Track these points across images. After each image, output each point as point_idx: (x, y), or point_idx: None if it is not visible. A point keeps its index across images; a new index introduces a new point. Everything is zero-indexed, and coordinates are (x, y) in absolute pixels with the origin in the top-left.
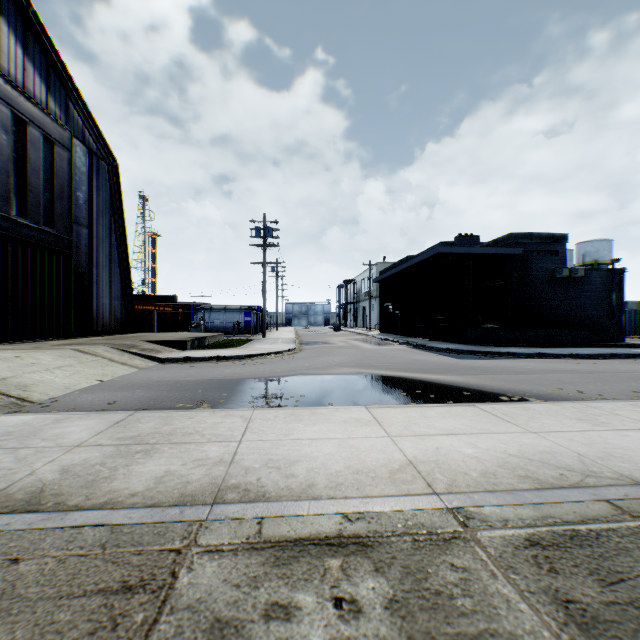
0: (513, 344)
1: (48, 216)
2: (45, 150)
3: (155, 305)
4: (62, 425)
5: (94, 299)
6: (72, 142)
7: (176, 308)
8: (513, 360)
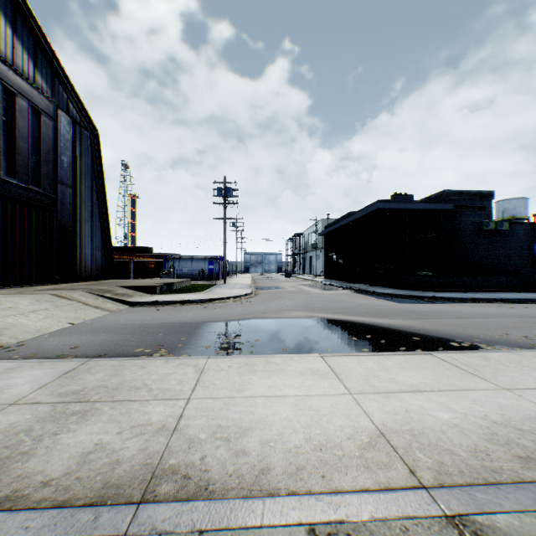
0: (445, 289)
1: (35, 177)
2: (32, 119)
3: (132, 255)
4: (9, 376)
5: (77, 250)
6: (57, 112)
7: (151, 258)
8: (449, 304)
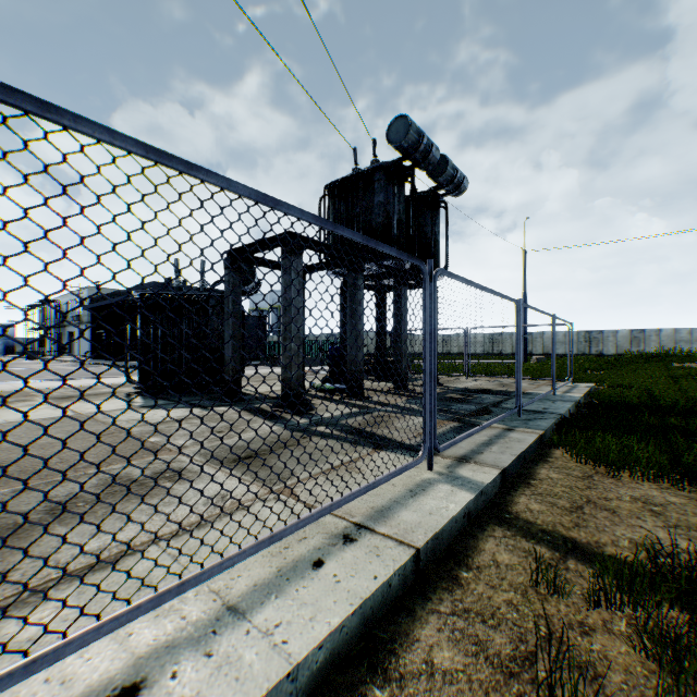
0: None
1: None
2: None
3: None
4: None
5: None
6: None
7: None
8: None
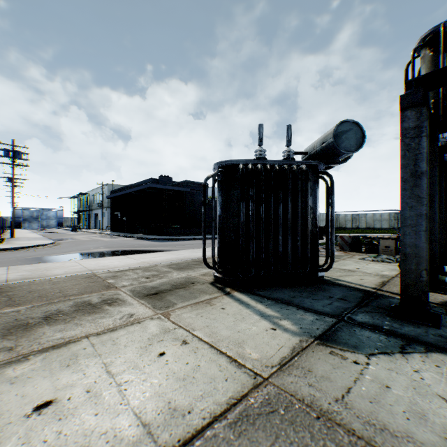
0: (186, 235)
1: None
2: None
3: None
4: None
5: None
6: None
7: None
8: (183, 241)
